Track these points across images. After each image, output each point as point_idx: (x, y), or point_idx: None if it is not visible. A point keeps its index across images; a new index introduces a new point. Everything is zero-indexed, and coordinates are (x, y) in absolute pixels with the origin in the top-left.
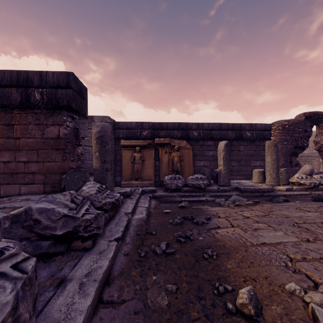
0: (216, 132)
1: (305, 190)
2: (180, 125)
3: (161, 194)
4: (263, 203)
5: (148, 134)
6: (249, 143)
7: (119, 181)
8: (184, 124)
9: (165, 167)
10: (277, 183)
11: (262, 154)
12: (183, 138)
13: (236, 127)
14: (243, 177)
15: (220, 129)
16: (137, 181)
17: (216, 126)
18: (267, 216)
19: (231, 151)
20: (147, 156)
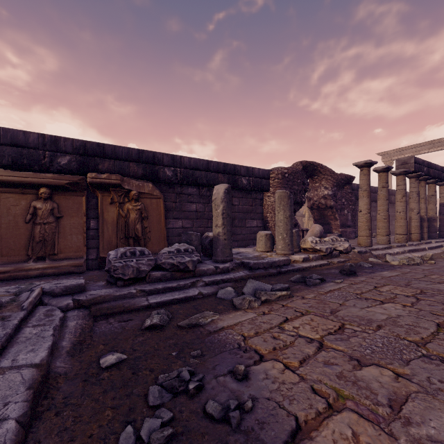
0: (202, 174)
1: (321, 258)
2: (141, 155)
3: (100, 293)
4: (296, 289)
5: (71, 163)
6: (244, 195)
7: None
8: (149, 154)
9: (110, 230)
10: (292, 252)
11: (259, 211)
12: (147, 177)
13: (230, 170)
14: (237, 243)
15: (207, 169)
16: (41, 264)
17: (202, 164)
18: (346, 330)
19: None
20: (69, 208)
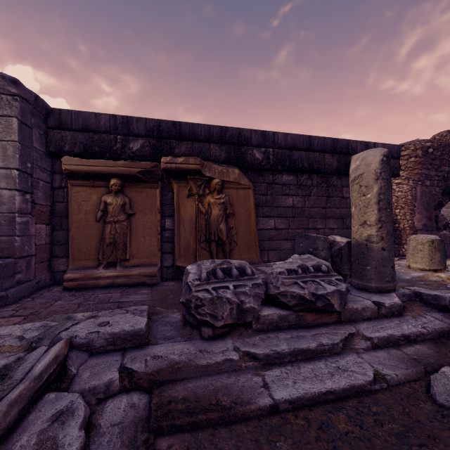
0: (302, 156)
1: None
2: (224, 134)
3: (170, 356)
4: None
5: (144, 148)
6: None
7: (65, 270)
8: (233, 132)
9: (188, 231)
10: None
11: None
12: (231, 163)
13: (341, 148)
14: None
15: (309, 149)
16: (111, 271)
17: (302, 141)
18: None
19: (329, 197)
20: (142, 203)
